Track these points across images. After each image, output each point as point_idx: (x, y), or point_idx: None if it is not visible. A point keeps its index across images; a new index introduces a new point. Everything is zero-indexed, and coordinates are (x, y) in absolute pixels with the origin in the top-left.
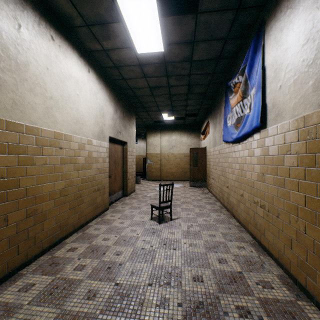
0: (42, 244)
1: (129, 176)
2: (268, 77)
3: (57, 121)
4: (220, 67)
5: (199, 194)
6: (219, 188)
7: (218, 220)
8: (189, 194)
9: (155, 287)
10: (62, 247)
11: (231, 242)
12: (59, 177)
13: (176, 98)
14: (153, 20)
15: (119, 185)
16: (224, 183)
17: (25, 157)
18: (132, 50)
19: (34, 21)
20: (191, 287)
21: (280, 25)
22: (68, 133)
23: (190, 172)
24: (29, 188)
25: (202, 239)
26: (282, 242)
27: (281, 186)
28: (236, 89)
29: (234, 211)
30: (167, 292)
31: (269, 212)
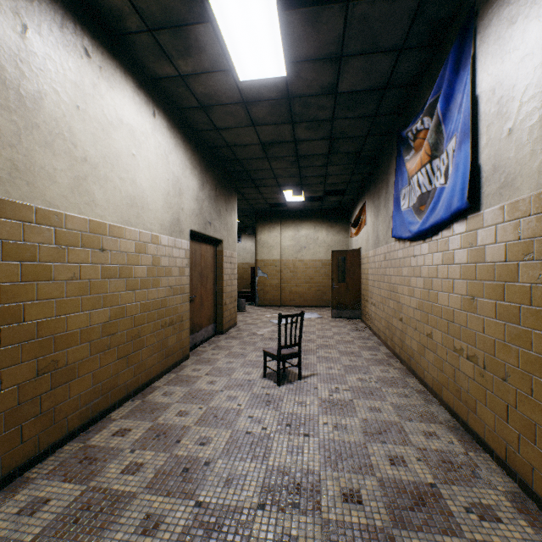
0: (67, 422)
1: (226, 299)
2: (483, 115)
3: (96, 201)
4: (387, 105)
5: (348, 332)
6: (385, 322)
7: (384, 380)
8: (330, 331)
9: (271, 512)
10: (104, 428)
11: (411, 422)
12: (99, 302)
13: (308, 162)
14: (267, 16)
15: (209, 314)
16: (395, 313)
17: (36, 266)
18: (230, 76)
19: (52, 20)
20: (340, 515)
21: (510, 13)
22: (116, 223)
23: (333, 292)
24: (42, 322)
25: (356, 417)
26: (514, 428)
27: (513, 322)
28: (419, 142)
29: (413, 364)
30: (293, 523)
31: (486, 370)
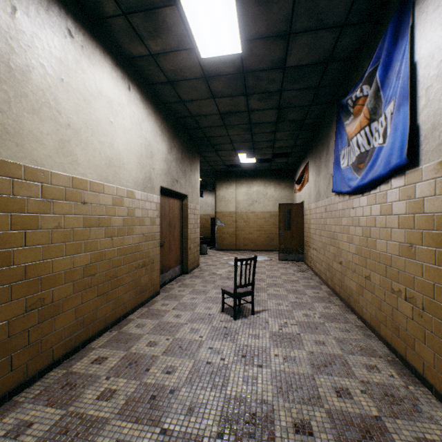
0: (52, 351)
1: (191, 244)
2: (422, 79)
3: (78, 161)
4: (329, 77)
5: (293, 272)
6: (326, 264)
7: (327, 316)
8: (278, 271)
9: (229, 441)
10: (84, 356)
11: (353, 356)
12: (81, 248)
13: (259, 129)
14: None
15: (176, 257)
16: (335, 257)
17: (24, 217)
18: (193, 54)
19: (39, 4)
20: None
21: None
22: (96, 180)
23: (280, 238)
24: (30, 266)
25: (304, 349)
26: None
27: None
28: (358, 108)
29: (352, 302)
30: None
31: (425, 311)
